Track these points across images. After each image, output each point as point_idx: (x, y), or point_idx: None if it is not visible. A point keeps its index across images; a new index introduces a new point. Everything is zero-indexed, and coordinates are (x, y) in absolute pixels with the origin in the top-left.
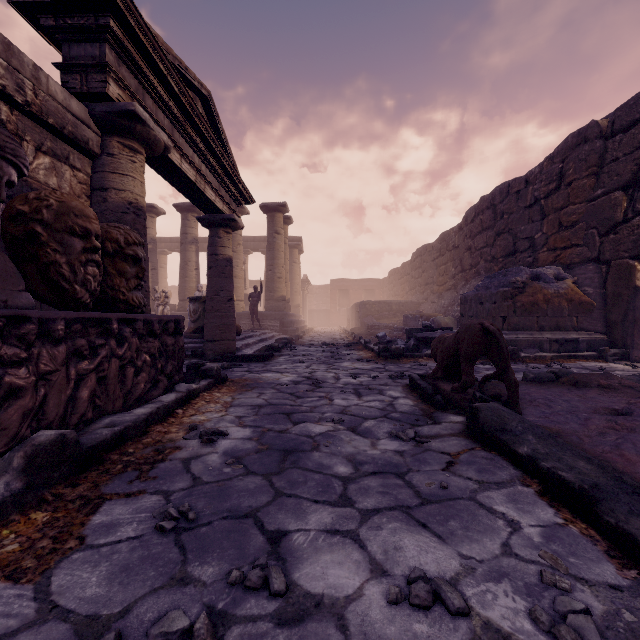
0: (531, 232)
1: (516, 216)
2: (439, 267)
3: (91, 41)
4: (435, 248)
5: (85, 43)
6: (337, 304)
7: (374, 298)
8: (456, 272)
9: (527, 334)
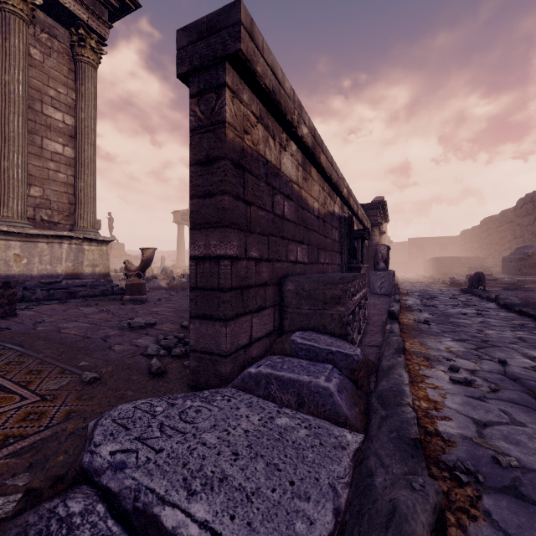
0: None
1: None
2: (500, 233)
3: (374, 210)
4: (497, 220)
5: (372, 210)
6: (414, 257)
7: (447, 252)
8: (511, 238)
9: (532, 277)
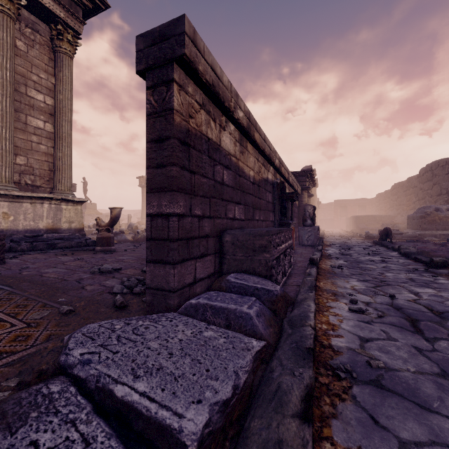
0: (447, 186)
1: (441, 177)
2: (407, 196)
3: (303, 176)
4: (404, 185)
5: (302, 177)
6: (338, 215)
7: (365, 211)
8: (415, 200)
9: (430, 232)
